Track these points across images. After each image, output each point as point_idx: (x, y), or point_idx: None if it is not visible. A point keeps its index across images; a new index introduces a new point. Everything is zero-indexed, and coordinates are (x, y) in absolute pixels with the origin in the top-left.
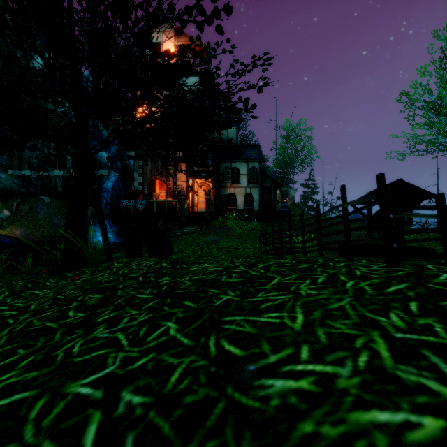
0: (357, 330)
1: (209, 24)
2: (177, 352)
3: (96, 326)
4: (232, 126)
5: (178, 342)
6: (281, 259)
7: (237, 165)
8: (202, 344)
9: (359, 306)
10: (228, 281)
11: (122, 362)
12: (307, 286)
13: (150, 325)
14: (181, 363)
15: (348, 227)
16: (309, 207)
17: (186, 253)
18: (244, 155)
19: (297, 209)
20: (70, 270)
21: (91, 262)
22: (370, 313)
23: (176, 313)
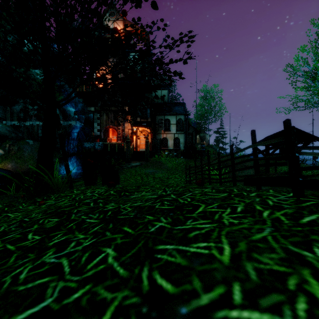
0: (286, 266)
1: (146, 0)
2: (111, 284)
3: (47, 250)
4: (165, 89)
5: (114, 272)
6: (203, 188)
7: (168, 117)
8: (136, 276)
9: (281, 238)
10: (161, 208)
11: (60, 294)
12: (229, 214)
13: (92, 251)
14: (114, 299)
15: (258, 163)
16: (220, 148)
17: (130, 181)
18: (173, 110)
19: (211, 149)
20: (39, 196)
21: (56, 190)
22: (294, 247)
23: (116, 239)
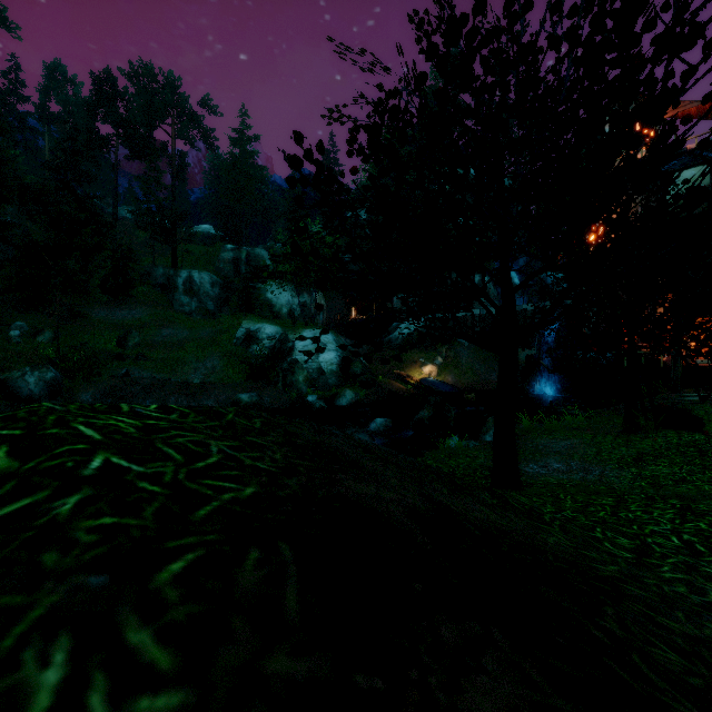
0: None
1: None
2: None
3: (711, 457)
4: None
5: None
6: None
7: None
8: None
9: None
10: None
11: None
12: None
13: None
14: None
15: None
16: None
17: (708, 430)
18: None
19: None
20: (635, 433)
21: (649, 431)
22: None
23: None
